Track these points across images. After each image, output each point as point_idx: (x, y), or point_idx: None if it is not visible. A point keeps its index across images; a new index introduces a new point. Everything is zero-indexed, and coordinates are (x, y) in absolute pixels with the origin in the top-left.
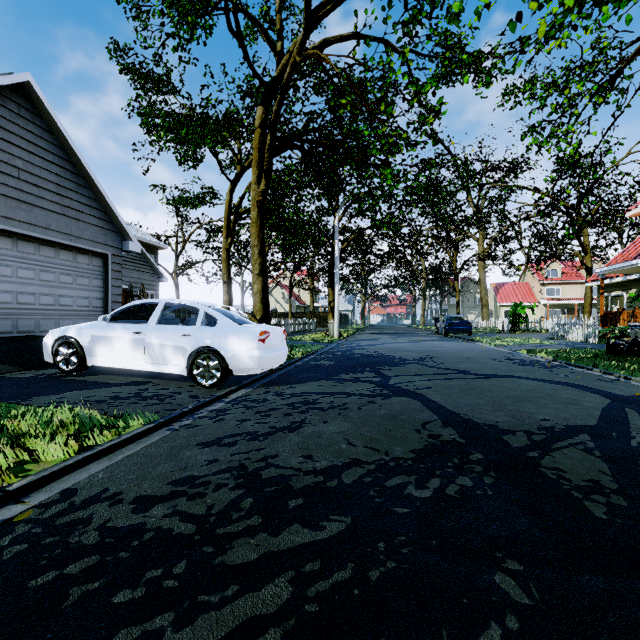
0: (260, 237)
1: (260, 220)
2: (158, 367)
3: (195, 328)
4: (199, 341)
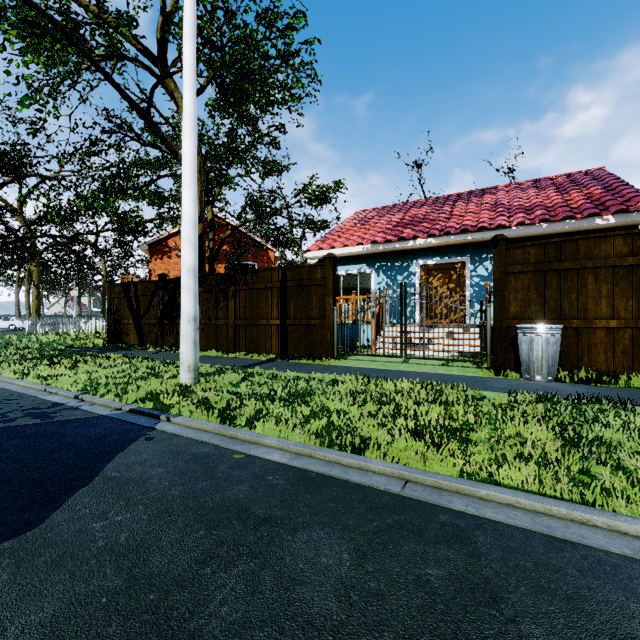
0: (28, 299)
1: (28, 294)
2: (3, 327)
3: (10, 321)
4: (11, 323)
